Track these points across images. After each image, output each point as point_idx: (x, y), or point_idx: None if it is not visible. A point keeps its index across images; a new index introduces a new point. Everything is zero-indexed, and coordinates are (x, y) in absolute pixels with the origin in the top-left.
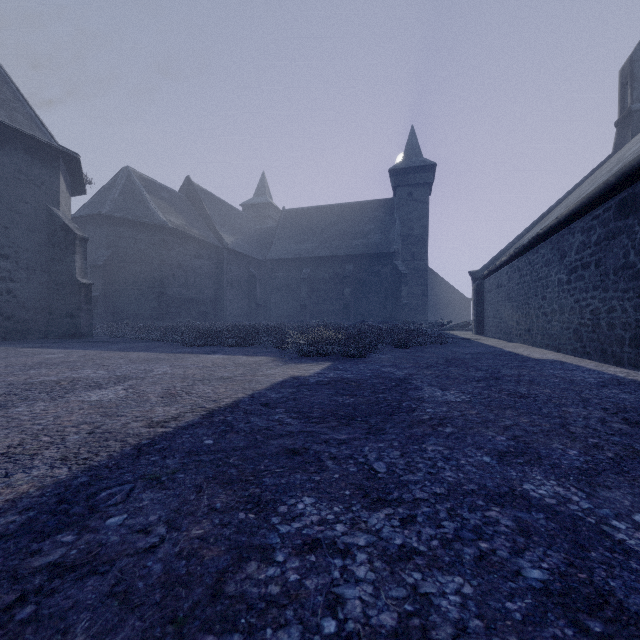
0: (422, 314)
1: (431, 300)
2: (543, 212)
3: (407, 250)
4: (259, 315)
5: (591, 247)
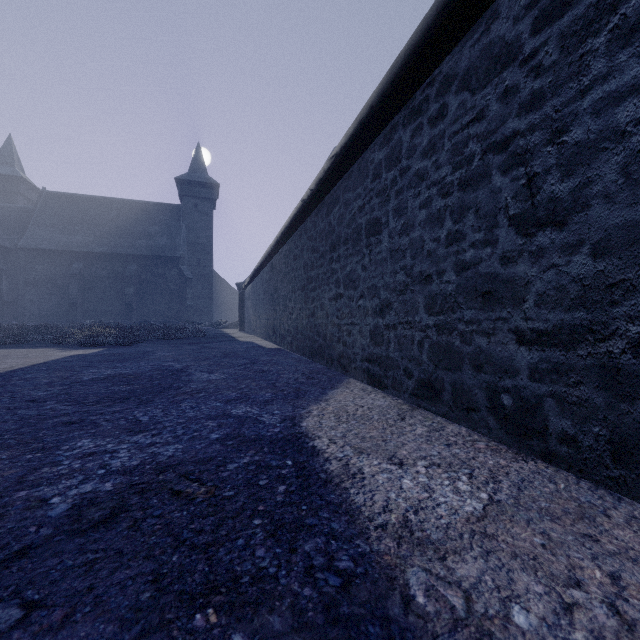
0: (207, 315)
1: (218, 302)
2: None
3: (193, 256)
4: (6, 314)
5: (267, 282)
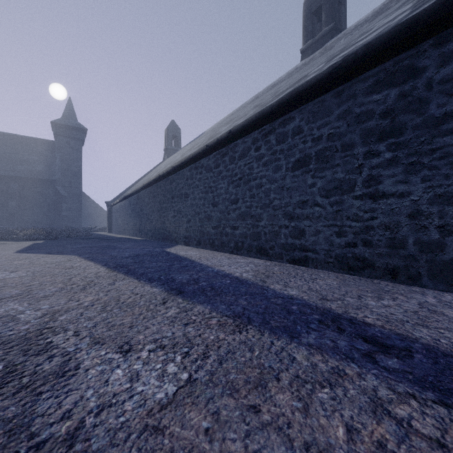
0: (77, 222)
1: (84, 213)
2: (139, 179)
3: (66, 179)
4: None
5: (134, 205)
